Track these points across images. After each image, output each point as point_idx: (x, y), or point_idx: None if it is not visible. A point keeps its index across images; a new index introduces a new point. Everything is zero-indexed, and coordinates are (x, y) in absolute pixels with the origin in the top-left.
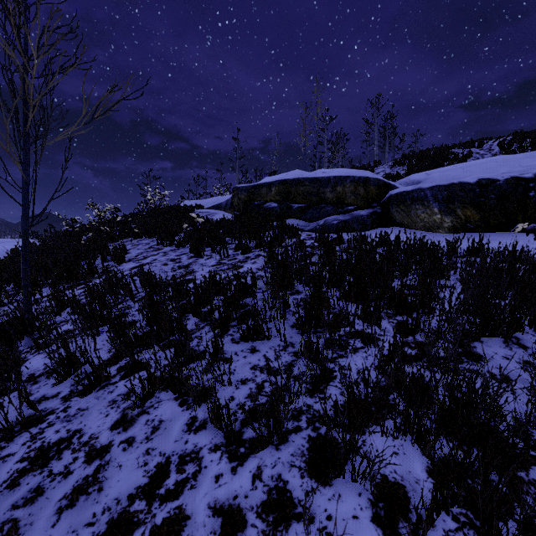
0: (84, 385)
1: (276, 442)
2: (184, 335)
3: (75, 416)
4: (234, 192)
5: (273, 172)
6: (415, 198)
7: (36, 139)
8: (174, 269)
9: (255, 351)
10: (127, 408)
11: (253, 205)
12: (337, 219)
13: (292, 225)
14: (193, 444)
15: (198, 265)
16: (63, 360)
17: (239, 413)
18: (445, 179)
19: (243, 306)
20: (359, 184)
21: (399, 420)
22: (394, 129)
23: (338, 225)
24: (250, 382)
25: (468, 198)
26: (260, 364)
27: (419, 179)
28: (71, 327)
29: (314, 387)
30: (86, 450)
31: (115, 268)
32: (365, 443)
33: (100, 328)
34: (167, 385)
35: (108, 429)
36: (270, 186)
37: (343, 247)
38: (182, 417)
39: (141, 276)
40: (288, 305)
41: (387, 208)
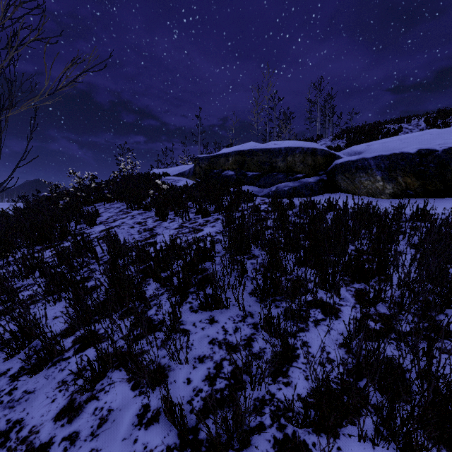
0: (32, 364)
1: (237, 446)
2: (143, 302)
3: (19, 401)
4: (196, 161)
5: (230, 144)
6: (360, 167)
7: (1, 109)
8: (140, 232)
9: (214, 322)
10: (76, 391)
11: (212, 173)
12: (288, 186)
13: (248, 191)
14: (143, 444)
15: (162, 228)
16: (15, 333)
17: (196, 401)
18: (385, 150)
19: (202, 271)
20: (307, 154)
21: (375, 417)
22: (333, 108)
23: (289, 191)
24: (208, 360)
25: (409, 167)
26: (219, 338)
27: (360, 150)
28: (36, 290)
29: (276, 368)
30: (23, 450)
31: (86, 230)
32: (341, 451)
33: (63, 293)
34: (121, 362)
35: (51, 419)
36: (227, 156)
37: (295, 211)
38: (133, 405)
39: (106, 240)
40: (246, 270)
41: (332, 176)
